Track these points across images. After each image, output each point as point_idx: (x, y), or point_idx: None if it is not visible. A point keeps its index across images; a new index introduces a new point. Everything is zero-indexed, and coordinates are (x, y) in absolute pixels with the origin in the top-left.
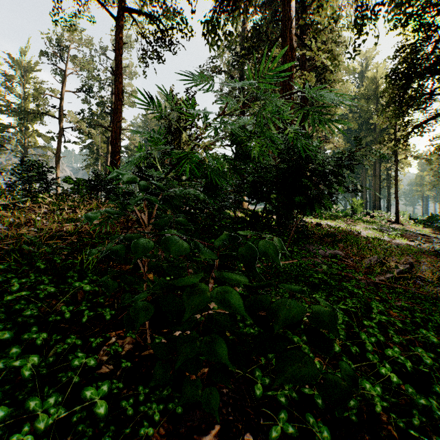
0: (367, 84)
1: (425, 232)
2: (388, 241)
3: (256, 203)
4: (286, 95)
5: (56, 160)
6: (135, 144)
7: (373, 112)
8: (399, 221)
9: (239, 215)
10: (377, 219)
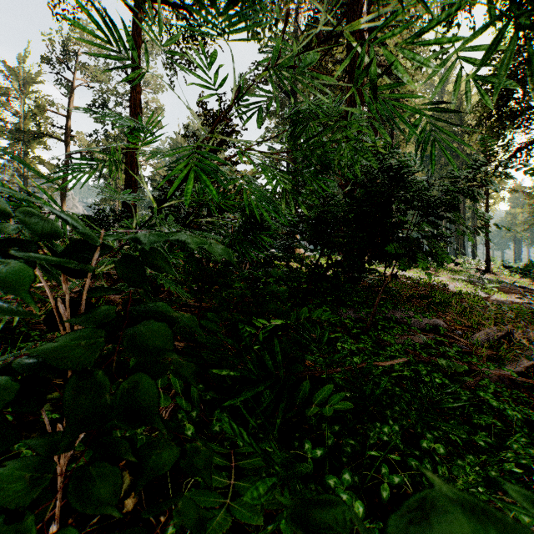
0: (448, 99)
1: (524, 284)
2: (486, 298)
3: (321, 251)
4: (355, 104)
5: (61, 193)
6: (161, 173)
7: (456, 134)
8: (490, 269)
9: (292, 264)
10: (464, 267)
